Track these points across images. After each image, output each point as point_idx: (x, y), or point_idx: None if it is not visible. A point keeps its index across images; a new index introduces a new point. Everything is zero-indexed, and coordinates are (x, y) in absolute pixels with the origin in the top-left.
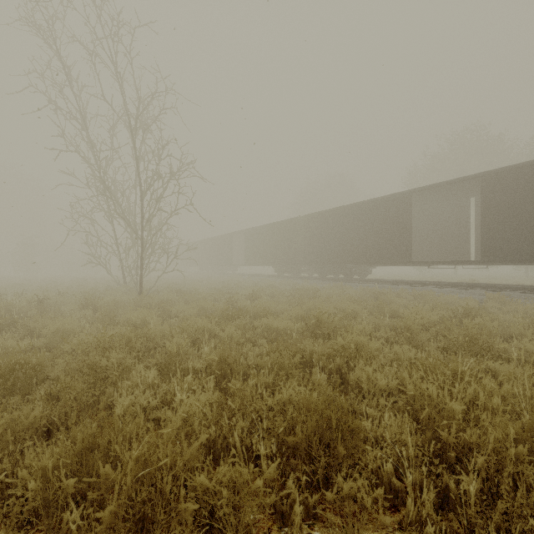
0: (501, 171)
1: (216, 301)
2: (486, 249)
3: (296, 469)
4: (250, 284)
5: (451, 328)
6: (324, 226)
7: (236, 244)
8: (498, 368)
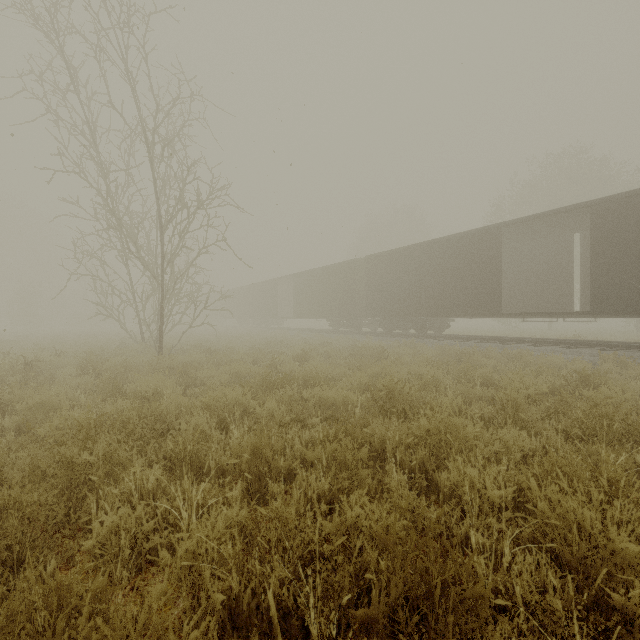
0: (618, 198)
1: (256, 363)
2: (598, 298)
3: None
4: (299, 342)
5: (572, 402)
6: (390, 269)
7: (282, 293)
8: None
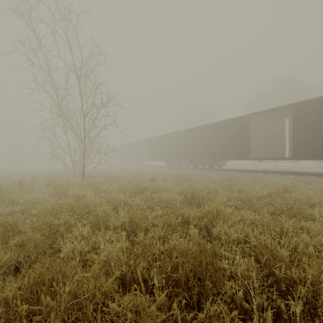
0: (305, 102)
1: (130, 182)
2: (296, 150)
3: (178, 295)
4: (151, 172)
5: (276, 199)
6: (196, 136)
7: (142, 148)
8: (307, 225)
